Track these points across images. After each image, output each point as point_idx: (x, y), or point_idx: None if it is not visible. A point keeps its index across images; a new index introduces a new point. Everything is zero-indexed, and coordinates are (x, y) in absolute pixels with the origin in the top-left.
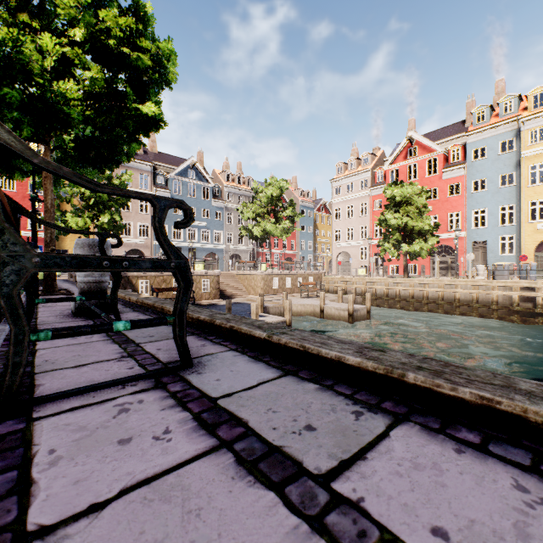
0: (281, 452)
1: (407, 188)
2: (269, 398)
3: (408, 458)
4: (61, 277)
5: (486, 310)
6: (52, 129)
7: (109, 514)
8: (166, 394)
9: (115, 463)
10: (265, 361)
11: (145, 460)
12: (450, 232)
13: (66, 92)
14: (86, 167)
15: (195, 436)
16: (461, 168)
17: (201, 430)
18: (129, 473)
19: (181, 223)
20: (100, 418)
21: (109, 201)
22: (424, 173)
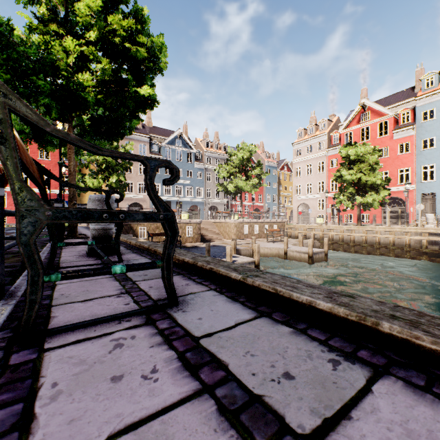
0: (261, 403)
1: (361, 148)
2: (246, 340)
3: (398, 422)
4: (82, 224)
5: (436, 254)
6: (73, 110)
7: None
8: (155, 330)
9: (107, 402)
10: (241, 302)
11: (133, 401)
12: (400, 185)
13: (83, 81)
14: (99, 139)
15: (179, 377)
16: (410, 129)
17: (185, 371)
18: (118, 415)
19: (169, 180)
20: (98, 352)
21: (116, 166)
22: (376, 134)
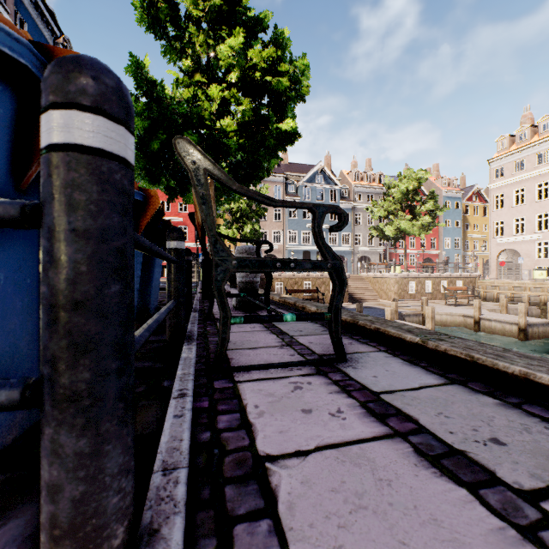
0: (465, 456)
1: None
2: (436, 402)
3: None
4: None
5: None
6: (216, 160)
7: (312, 461)
8: (329, 380)
9: (305, 426)
10: (422, 366)
11: (328, 429)
12: None
13: (226, 128)
14: None
15: (367, 421)
16: None
17: (371, 417)
18: (318, 436)
19: (336, 227)
20: (282, 390)
21: (251, 213)
22: None
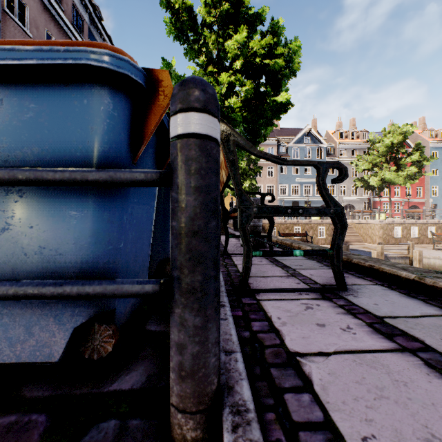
0: None
1: None
2: (440, 329)
3: None
4: None
5: None
6: None
7: (334, 360)
8: (334, 304)
9: (321, 335)
10: (420, 299)
11: (342, 339)
12: None
13: (233, 105)
14: (239, 151)
15: (375, 337)
16: None
17: (378, 334)
18: (334, 343)
19: (338, 179)
20: (296, 308)
21: (249, 171)
22: None
